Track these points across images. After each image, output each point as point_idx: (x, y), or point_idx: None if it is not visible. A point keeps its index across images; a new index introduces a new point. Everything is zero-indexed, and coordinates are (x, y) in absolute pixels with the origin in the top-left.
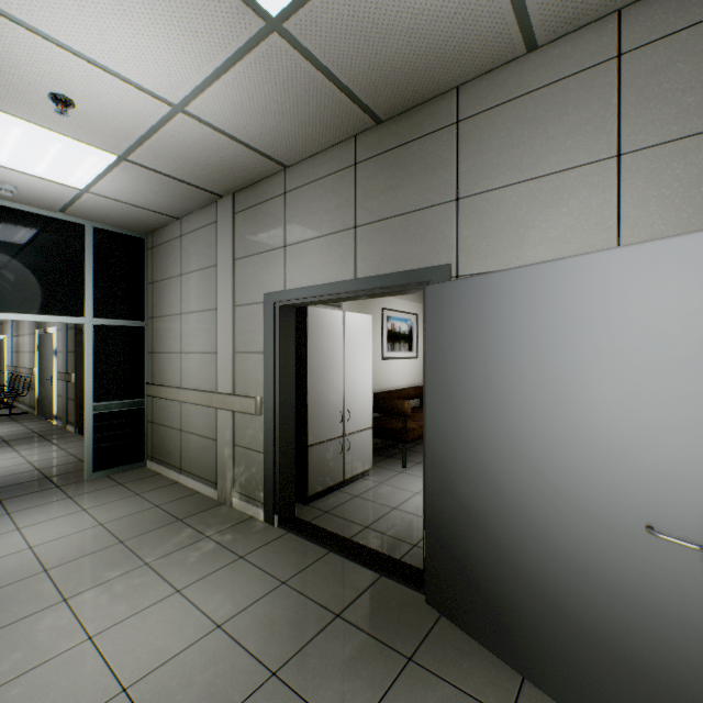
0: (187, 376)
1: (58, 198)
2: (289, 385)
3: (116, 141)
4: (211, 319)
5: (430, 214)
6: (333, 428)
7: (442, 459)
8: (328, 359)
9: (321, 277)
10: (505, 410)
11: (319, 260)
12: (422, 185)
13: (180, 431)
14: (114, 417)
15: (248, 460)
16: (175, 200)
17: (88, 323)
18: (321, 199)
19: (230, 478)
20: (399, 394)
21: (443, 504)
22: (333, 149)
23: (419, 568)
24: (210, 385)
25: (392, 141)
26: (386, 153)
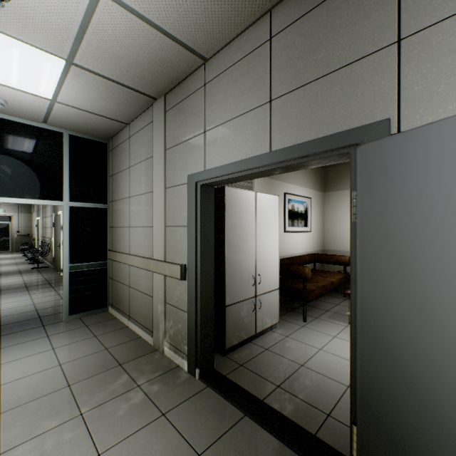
0: (133, 245)
1: (38, 109)
2: (209, 254)
3: (59, 41)
4: (149, 199)
5: (359, 67)
6: (246, 290)
7: (383, 354)
8: (243, 232)
9: (236, 155)
10: None
11: (234, 140)
12: (348, 37)
13: (129, 287)
14: (85, 275)
15: (176, 317)
16: (121, 105)
17: (65, 205)
18: (236, 82)
19: (162, 329)
20: (297, 260)
21: (385, 409)
22: (248, 31)
23: (339, 452)
24: (148, 252)
25: (311, 1)
26: (304, 16)
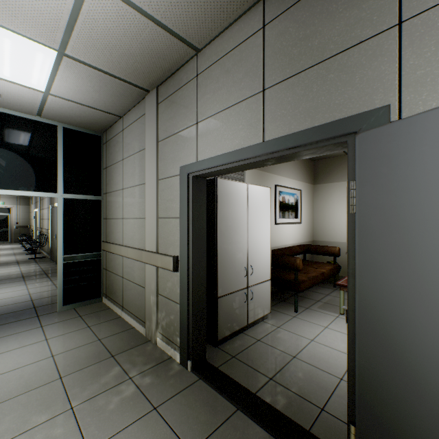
0: (126, 236)
1: (32, 102)
2: (201, 246)
3: (49, 31)
4: (142, 191)
5: (357, 53)
6: (238, 282)
7: (384, 352)
8: (235, 224)
9: (229, 145)
10: None
11: (227, 130)
12: (345, 21)
13: (122, 278)
14: (79, 266)
15: (168, 308)
16: (114, 98)
17: (59, 197)
18: (229, 72)
19: (154, 321)
20: (288, 251)
21: (386, 411)
22: (240, 20)
23: None
24: (141, 243)
25: None
26: (298, 2)
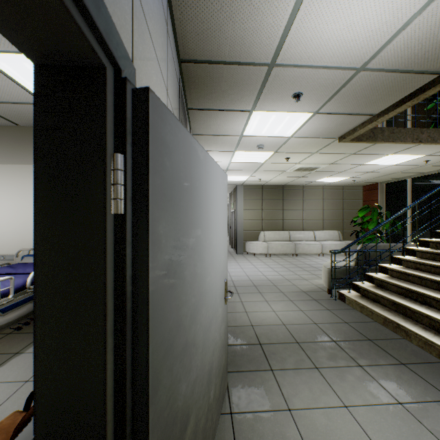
0: None
1: None
2: None
3: None
4: None
5: None
6: None
7: (169, 386)
8: None
9: None
10: (200, 270)
11: None
12: None
13: None
14: None
15: None
16: None
17: None
18: None
19: None
20: None
21: None
22: None
23: None
24: None
25: None
26: None
